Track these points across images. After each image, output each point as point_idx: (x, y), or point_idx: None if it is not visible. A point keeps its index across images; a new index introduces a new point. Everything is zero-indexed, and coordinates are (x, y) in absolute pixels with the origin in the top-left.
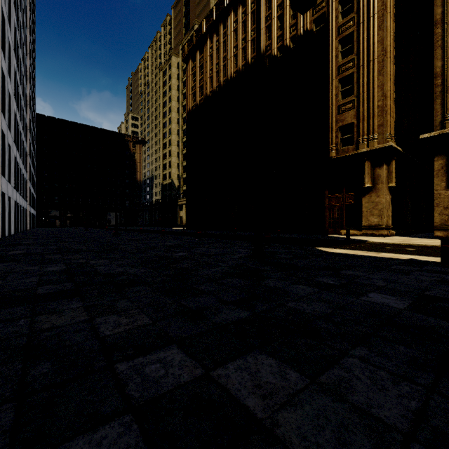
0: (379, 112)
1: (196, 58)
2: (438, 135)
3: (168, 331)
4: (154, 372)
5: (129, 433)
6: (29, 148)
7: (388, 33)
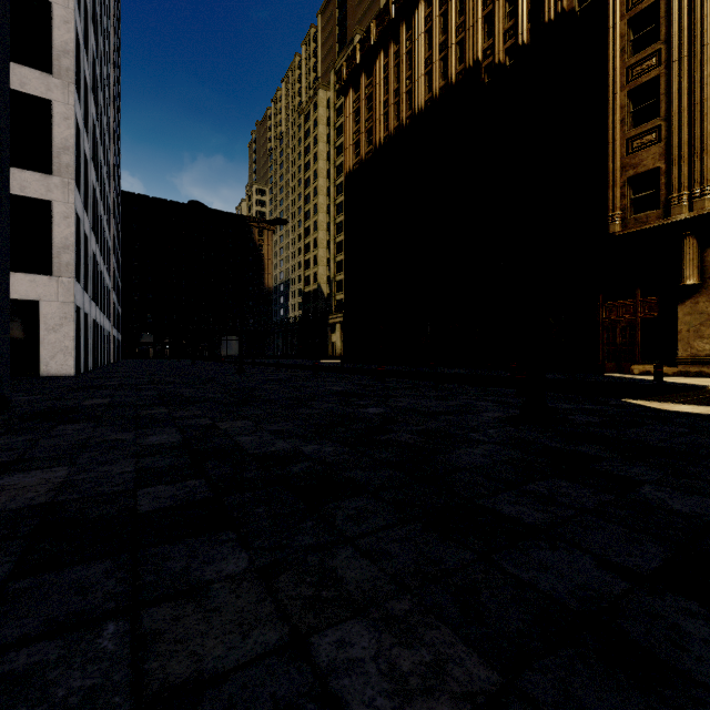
0: None
1: (361, 85)
2: None
3: None
4: None
5: None
6: (112, 241)
7: None
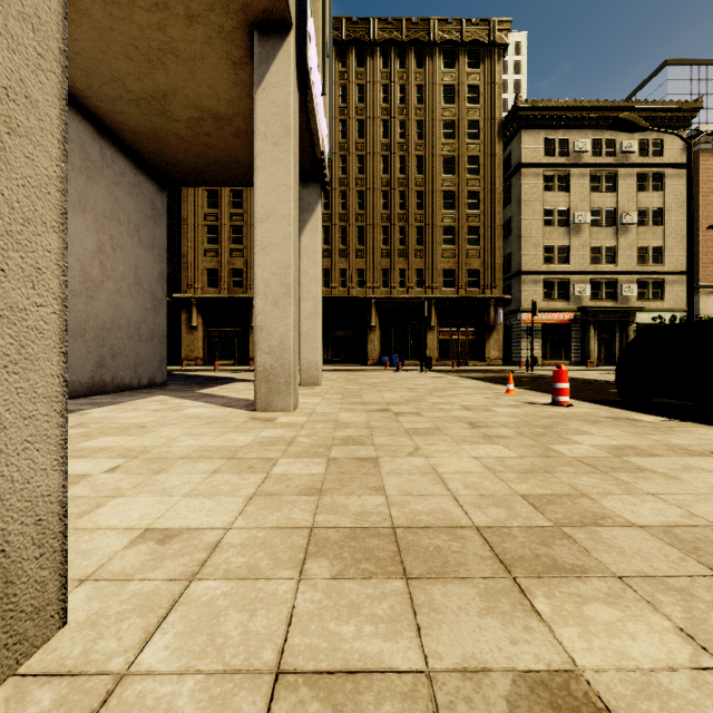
0: None
1: None
2: (183, 297)
3: None
4: None
5: None
6: None
7: None
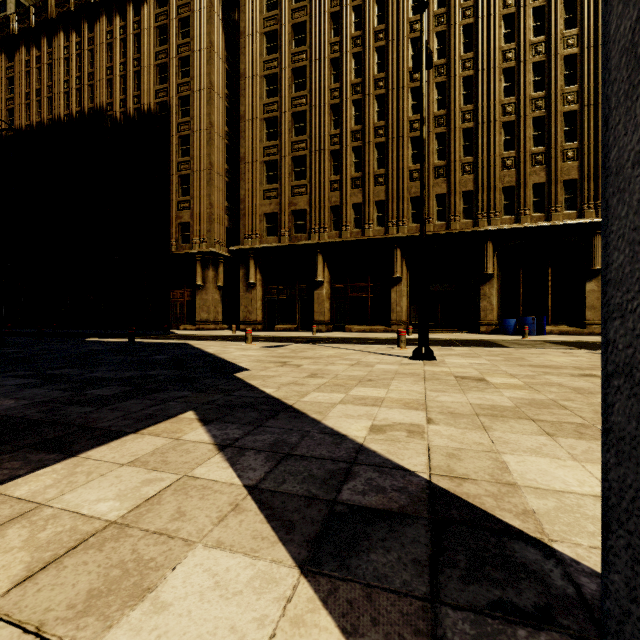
0: (208, 219)
1: (1, 63)
2: (239, 250)
3: None
4: None
5: None
6: None
7: (216, 150)
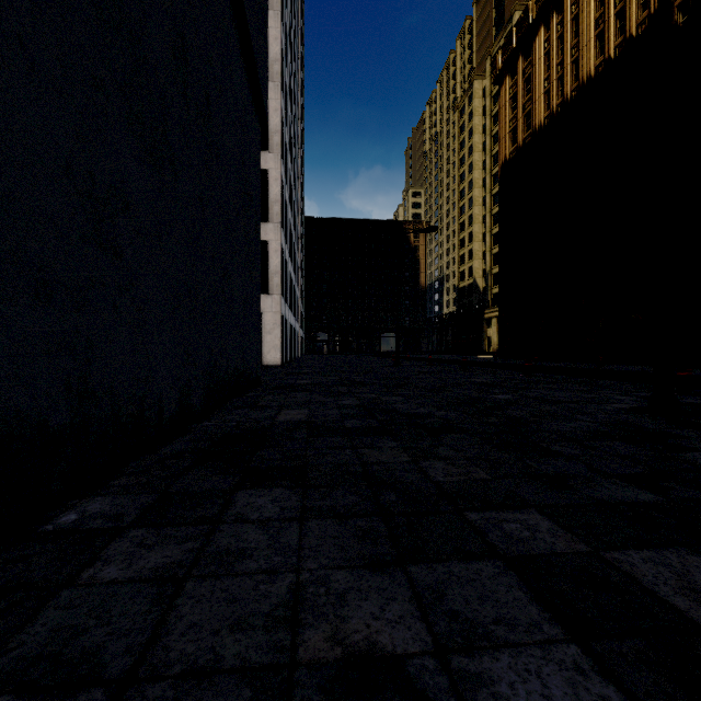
0: None
1: (518, 69)
2: None
3: (518, 492)
4: (516, 531)
5: (507, 576)
6: (299, 260)
7: None
